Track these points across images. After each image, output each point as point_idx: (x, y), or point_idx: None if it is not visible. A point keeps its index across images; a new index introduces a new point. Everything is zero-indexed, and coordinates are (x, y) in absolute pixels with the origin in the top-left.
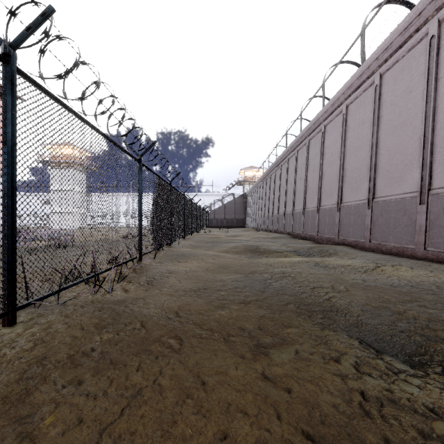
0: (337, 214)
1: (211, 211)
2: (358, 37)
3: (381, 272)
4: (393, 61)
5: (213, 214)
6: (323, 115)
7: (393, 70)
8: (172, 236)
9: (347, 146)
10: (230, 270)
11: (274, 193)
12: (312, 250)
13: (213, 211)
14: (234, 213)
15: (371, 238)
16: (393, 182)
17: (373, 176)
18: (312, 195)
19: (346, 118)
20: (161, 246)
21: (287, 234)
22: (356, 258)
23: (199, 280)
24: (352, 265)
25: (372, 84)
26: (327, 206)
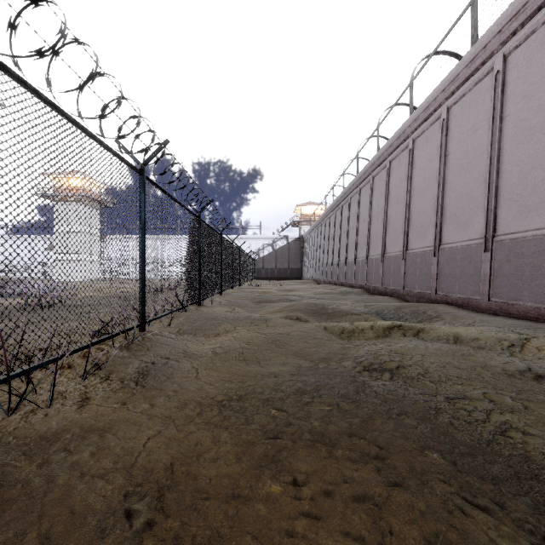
0: (434, 259)
1: (258, 259)
2: (466, 7)
3: (540, 354)
4: (526, 32)
5: (261, 263)
6: (412, 125)
7: (525, 46)
8: (202, 291)
9: (448, 165)
10: (287, 348)
11: (340, 234)
12: (402, 311)
13: (261, 259)
14: (288, 261)
15: (491, 295)
16: (527, 210)
17: (493, 204)
18: (395, 235)
19: (447, 125)
20: (182, 307)
21: (359, 288)
22: (475, 325)
23: (232, 373)
24: (481, 339)
25: (489, 73)
26: (418, 249)
